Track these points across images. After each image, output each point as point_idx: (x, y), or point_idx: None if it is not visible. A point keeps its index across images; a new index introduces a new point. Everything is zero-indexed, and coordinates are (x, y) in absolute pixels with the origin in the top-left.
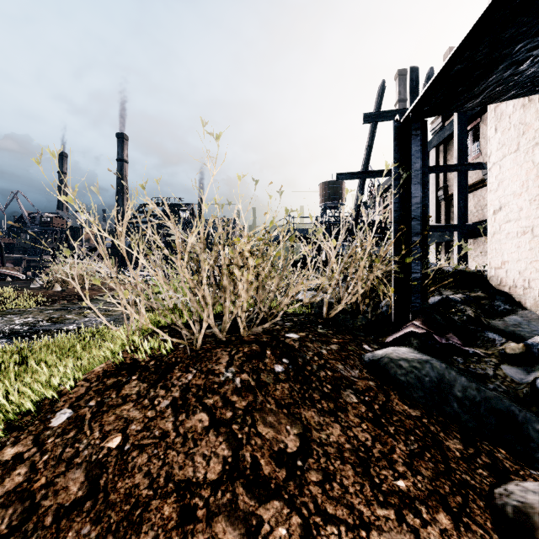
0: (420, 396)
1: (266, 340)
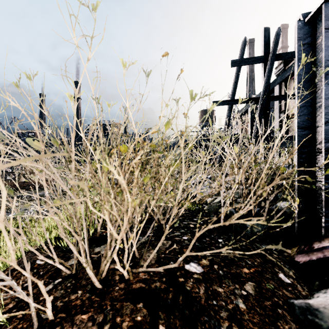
0: None
1: (159, 287)
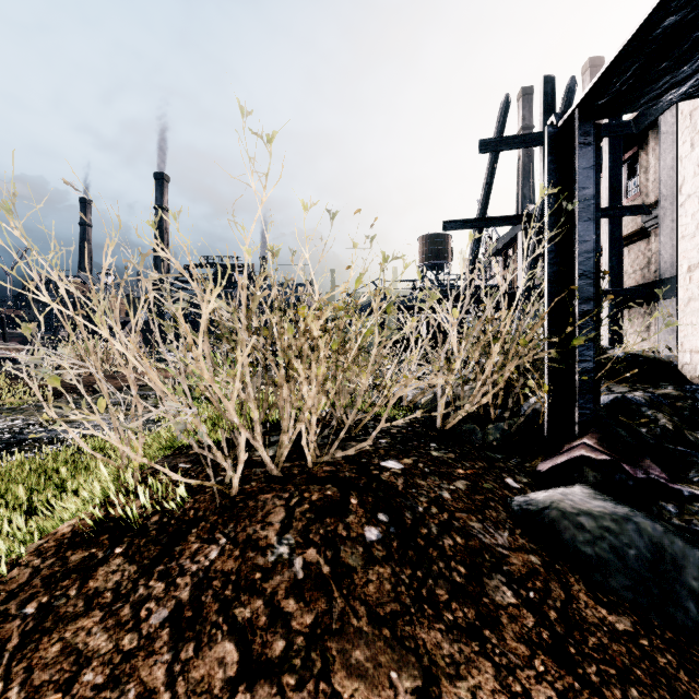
0: (624, 585)
1: (349, 476)
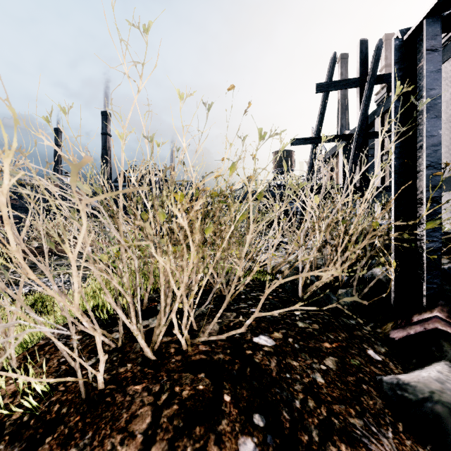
0: None
1: (223, 359)
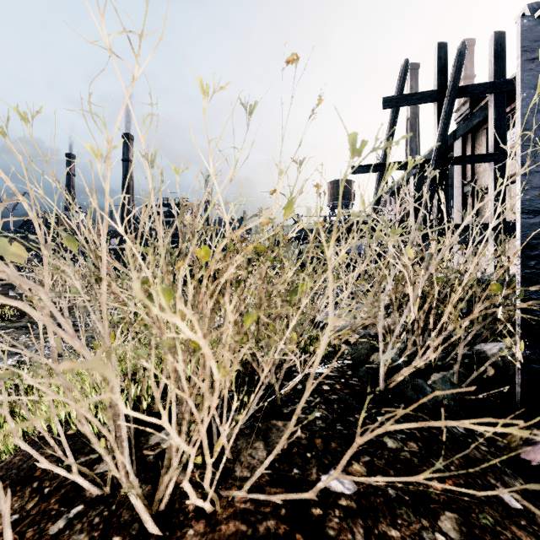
0: None
1: (275, 532)
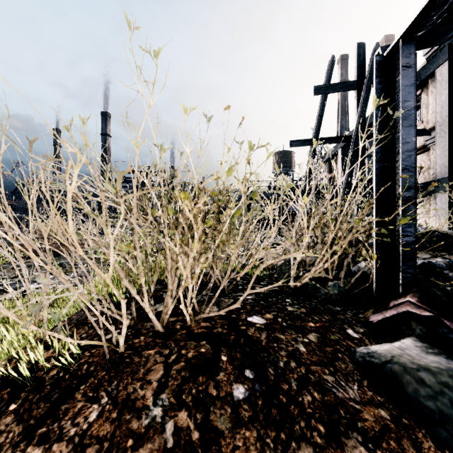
0: None
1: (221, 332)
